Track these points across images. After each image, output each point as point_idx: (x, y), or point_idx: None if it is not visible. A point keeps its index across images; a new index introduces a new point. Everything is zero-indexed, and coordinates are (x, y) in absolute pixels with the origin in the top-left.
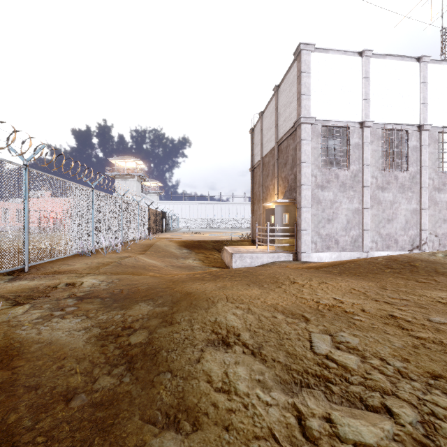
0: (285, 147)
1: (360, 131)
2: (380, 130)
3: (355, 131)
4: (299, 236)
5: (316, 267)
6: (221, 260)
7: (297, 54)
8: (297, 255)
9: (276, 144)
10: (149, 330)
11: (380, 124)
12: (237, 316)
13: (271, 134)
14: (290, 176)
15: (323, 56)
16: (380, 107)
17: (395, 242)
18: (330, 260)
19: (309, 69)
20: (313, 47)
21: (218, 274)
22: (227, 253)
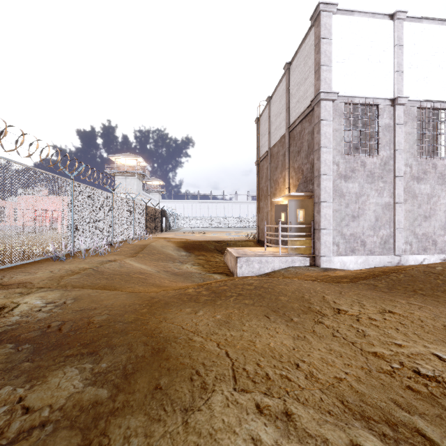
0: (298, 132)
1: (391, 110)
2: (416, 108)
3: (385, 110)
4: (317, 236)
5: (350, 278)
6: (223, 263)
7: (315, 17)
8: (315, 260)
9: (287, 131)
10: None
11: (415, 101)
12: None
13: (280, 120)
14: (306, 165)
15: (347, 20)
16: (415, 80)
17: (433, 243)
18: (356, 266)
19: (329, 34)
20: (336, 8)
21: (219, 290)
22: (231, 256)
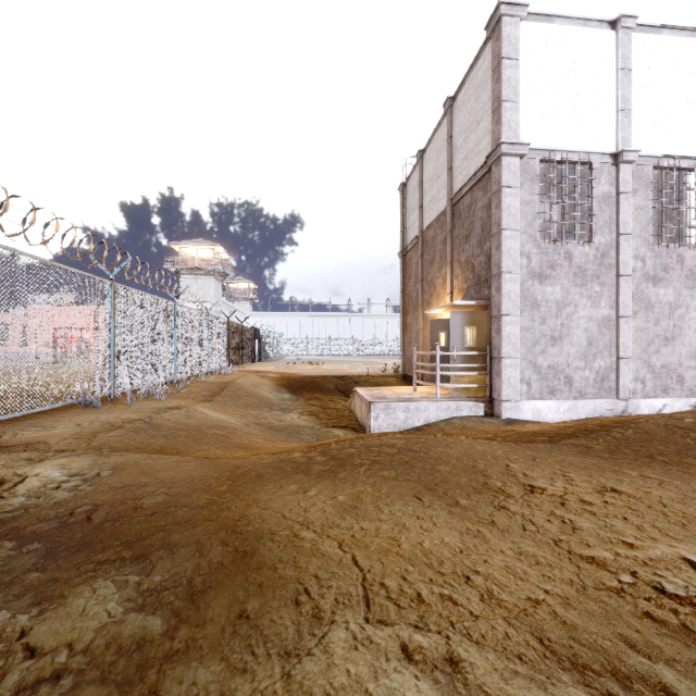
0: (466, 206)
1: (612, 171)
2: (651, 168)
3: (603, 171)
4: (497, 369)
5: (548, 436)
6: (349, 411)
7: (494, 25)
8: (493, 406)
9: (448, 204)
10: None
11: (650, 158)
12: None
13: (439, 187)
14: (478, 258)
15: (543, 29)
16: (650, 125)
17: (679, 380)
18: (557, 416)
19: (516, 52)
20: (525, 11)
21: (342, 454)
22: (360, 401)
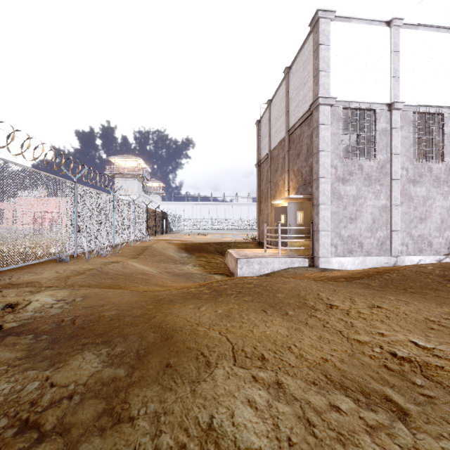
0: (298, 136)
1: (387, 114)
2: (412, 113)
3: (382, 114)
4: (316, 238)
5: (345, 278)
6: (224, 264)
7: (314, 23)
8: (314, 261)
9: (286, 134)
10: (66, 440)
11: (411, 106)
12: (256, 410)
13: (280, 123)
14: (305, 168)
15: (345, 26)
16: (411, 86)
17: (429, 244)
18: (353, 267)
19: (328, 41)
20: (334, 15)
21: (220, 288)
22: (231, 258)
